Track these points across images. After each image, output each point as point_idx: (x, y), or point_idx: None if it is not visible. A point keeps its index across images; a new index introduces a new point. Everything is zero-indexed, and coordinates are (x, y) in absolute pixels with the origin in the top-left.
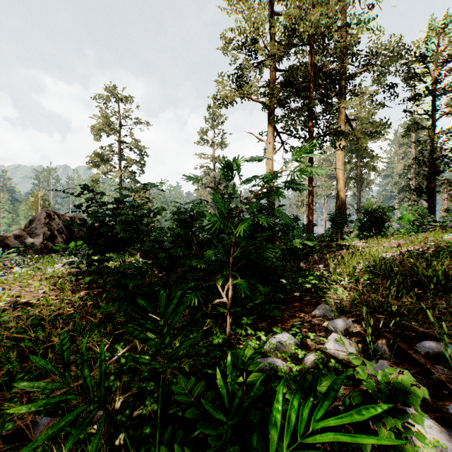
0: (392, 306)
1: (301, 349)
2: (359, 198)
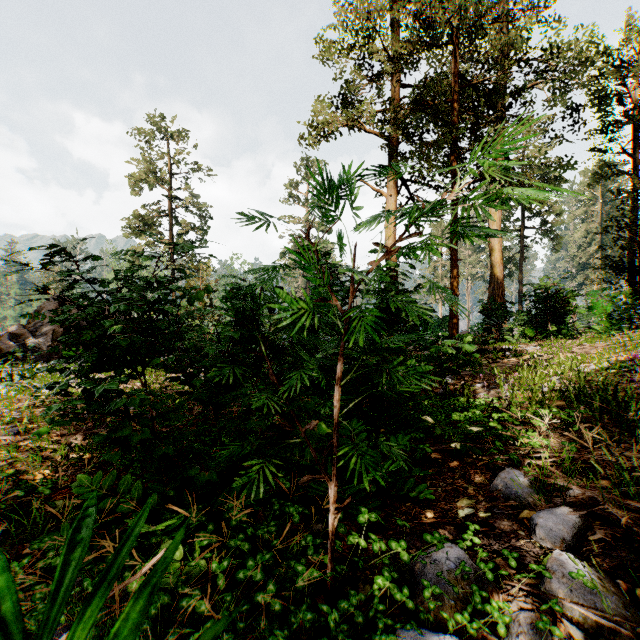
0: None
1: (490, 590)
2: (521, 279)
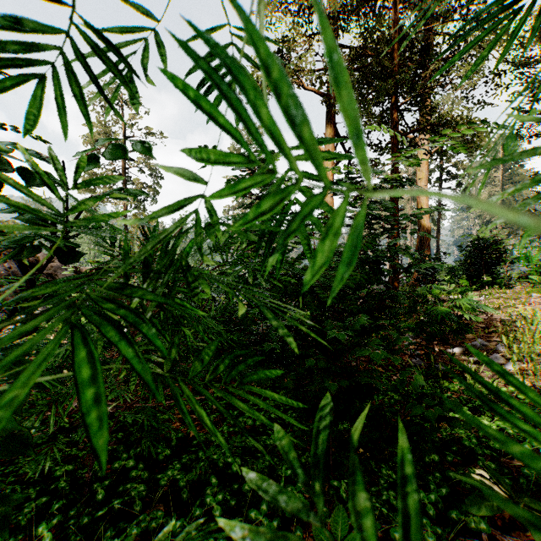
0: None
1: None
2: (438, 234)
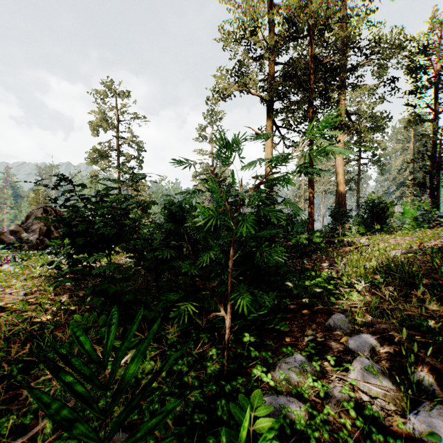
0: (427, 320)
1: (319, 378)
2: (358, 193)
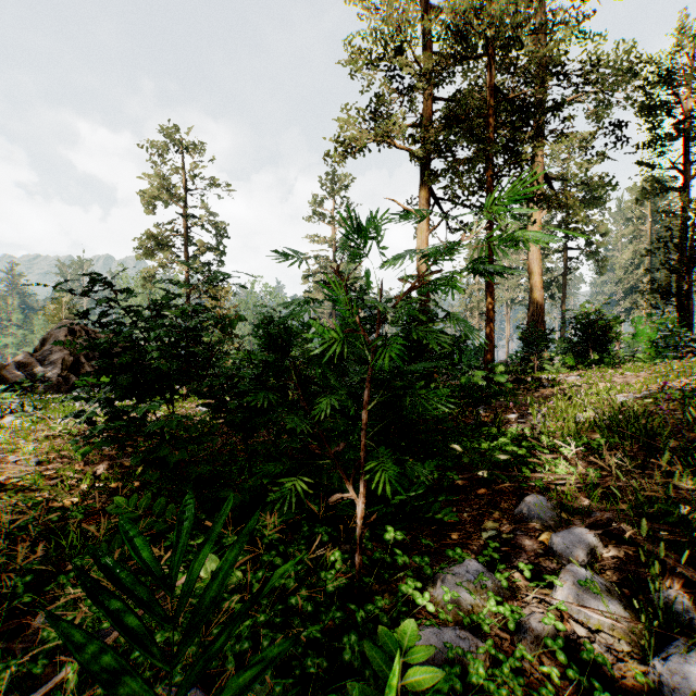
0: (678, 506)
1: (506, 598)
2: (564, 303)
